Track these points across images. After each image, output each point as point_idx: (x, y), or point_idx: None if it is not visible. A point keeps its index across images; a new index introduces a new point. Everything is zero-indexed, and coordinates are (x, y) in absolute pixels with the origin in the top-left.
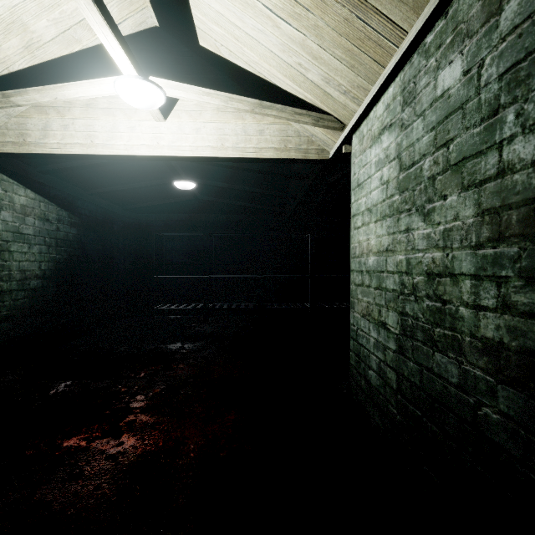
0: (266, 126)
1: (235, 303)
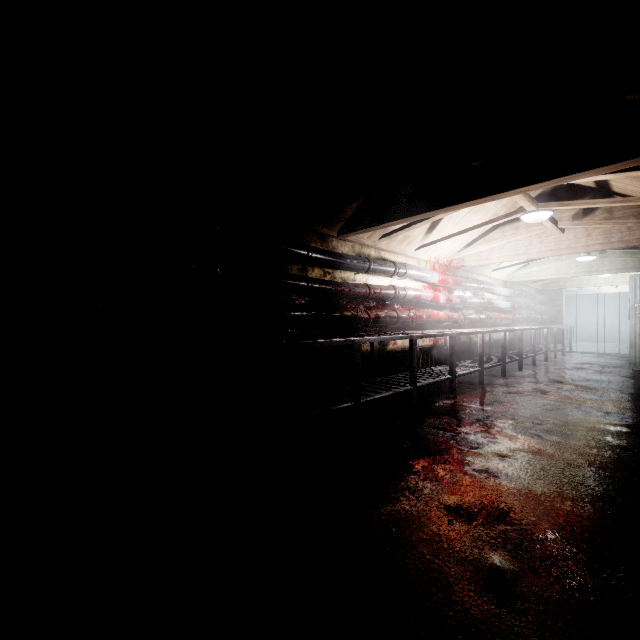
0: None
1: None
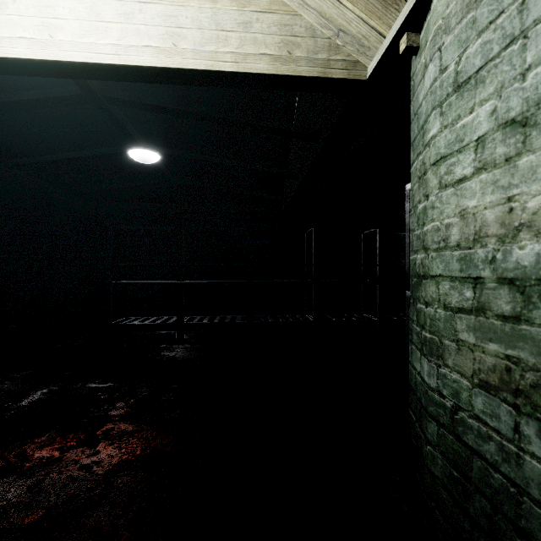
0: (254, 15)
1: (219, 314)
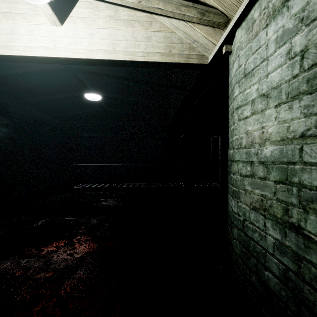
0: (153, 33)
1: (132, 182)
